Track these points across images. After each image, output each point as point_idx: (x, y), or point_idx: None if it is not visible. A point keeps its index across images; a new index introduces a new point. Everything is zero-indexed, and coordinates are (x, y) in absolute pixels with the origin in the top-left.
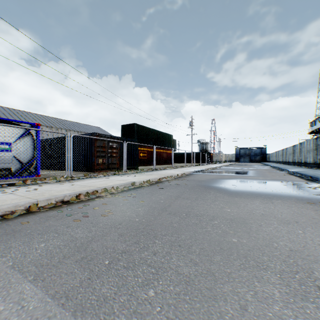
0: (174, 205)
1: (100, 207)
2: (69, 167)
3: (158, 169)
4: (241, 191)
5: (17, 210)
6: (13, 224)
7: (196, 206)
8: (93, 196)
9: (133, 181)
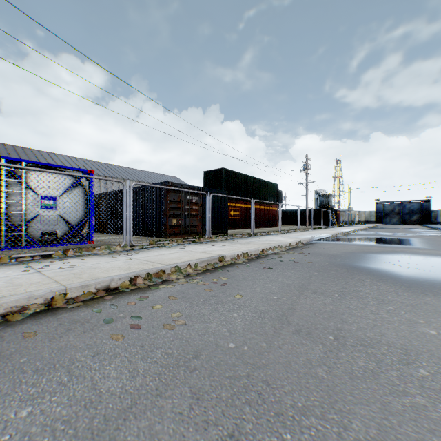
0: (302, 309)
1: (164, 304)
2: (128, 231)
3: (257, 234)
4: (425, 280)
5: (30, 305)
6: (9, 337)
7: (348, 313)
8: (157, 280)
9: (222, 254)
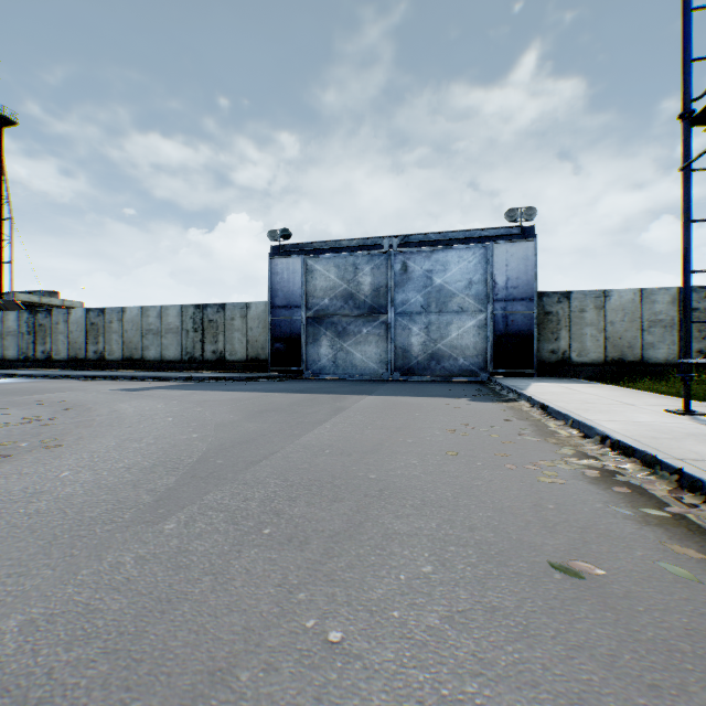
0: None
1: None
2: None
3: None
4: None
5: None
6: None
7: None
8: None
9: None
